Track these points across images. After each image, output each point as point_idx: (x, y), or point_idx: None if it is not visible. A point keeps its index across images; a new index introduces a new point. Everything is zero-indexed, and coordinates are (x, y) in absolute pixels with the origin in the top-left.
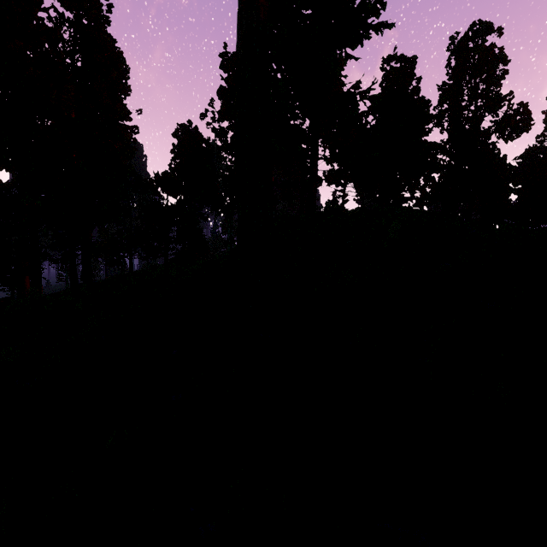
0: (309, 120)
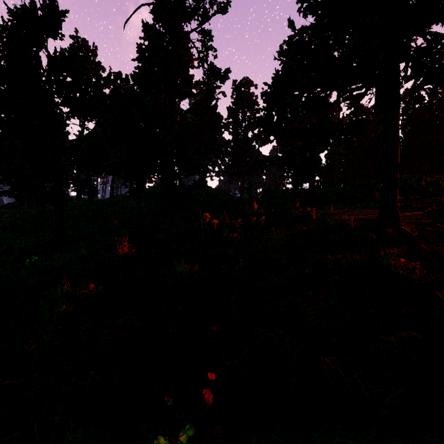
0: None
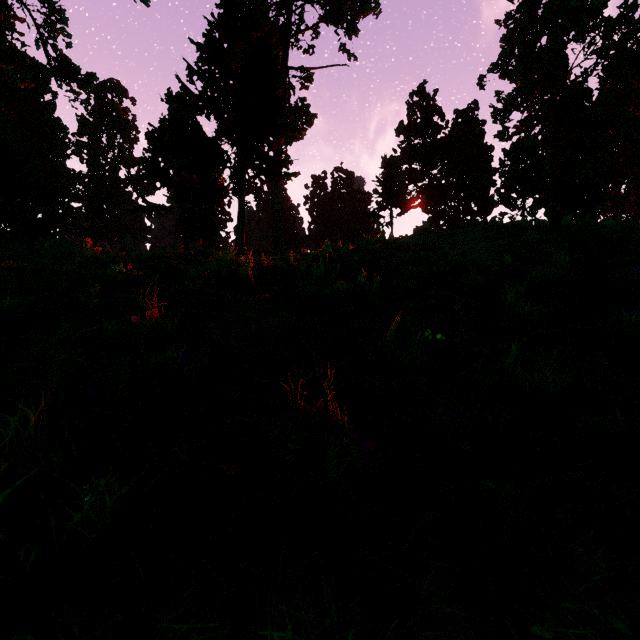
0: None
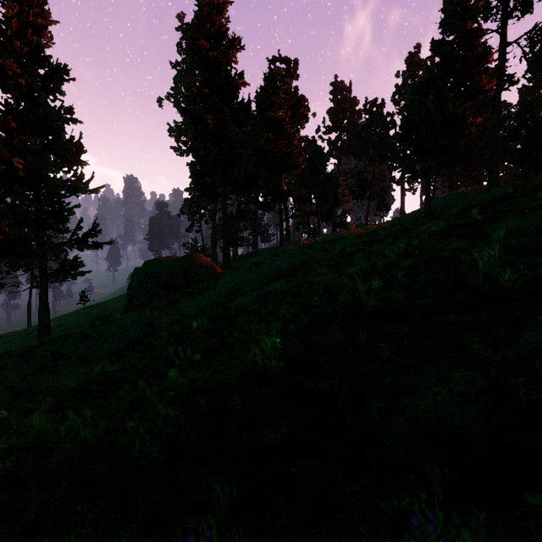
0: None
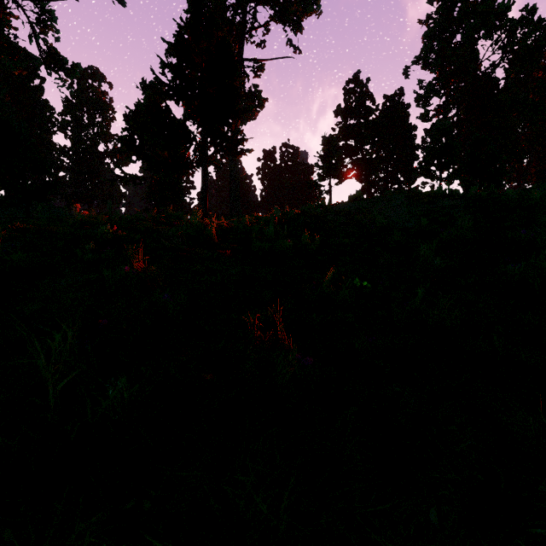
0: None
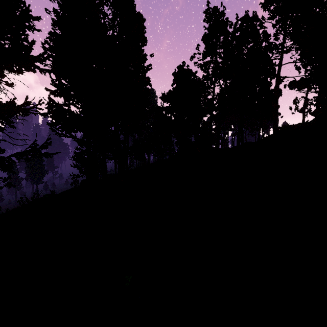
0: (283, 35)
